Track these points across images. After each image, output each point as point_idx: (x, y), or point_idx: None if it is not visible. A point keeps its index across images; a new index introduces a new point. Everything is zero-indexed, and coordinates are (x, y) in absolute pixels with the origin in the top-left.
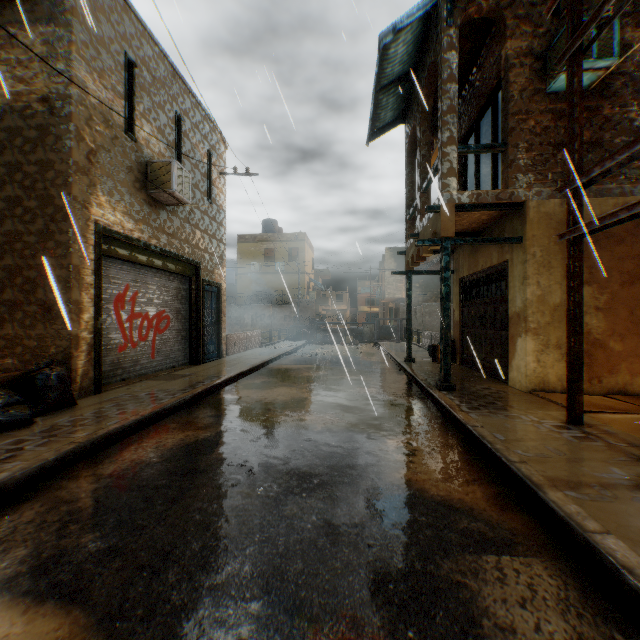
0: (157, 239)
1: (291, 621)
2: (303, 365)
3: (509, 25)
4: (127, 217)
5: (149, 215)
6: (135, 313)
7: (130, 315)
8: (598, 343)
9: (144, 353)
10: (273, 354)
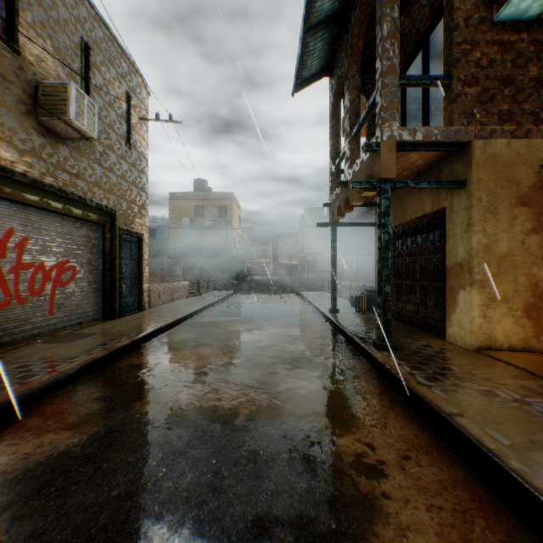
0: (54, 177)
1: None
2: (228, 317)
3: None
4: (5, 144)
5: (42, 147)
6: (24, 263)
7: (15, 265)
8: None
9: (38, 310)
10: (198, 305)
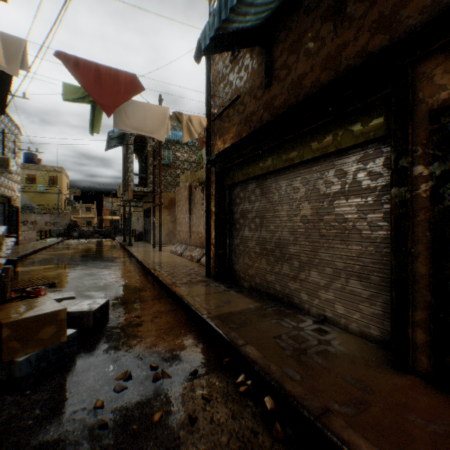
0: None
1: (88, 262)
2: (72, 246)
3: (149, 141)
4: None
5: None
6: None
7: None
8: (171, 231)
9: None
10: (52, 242)
